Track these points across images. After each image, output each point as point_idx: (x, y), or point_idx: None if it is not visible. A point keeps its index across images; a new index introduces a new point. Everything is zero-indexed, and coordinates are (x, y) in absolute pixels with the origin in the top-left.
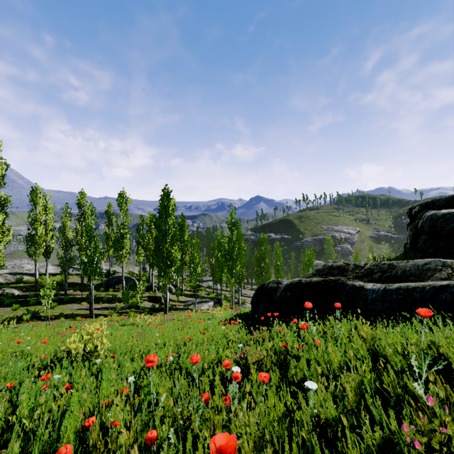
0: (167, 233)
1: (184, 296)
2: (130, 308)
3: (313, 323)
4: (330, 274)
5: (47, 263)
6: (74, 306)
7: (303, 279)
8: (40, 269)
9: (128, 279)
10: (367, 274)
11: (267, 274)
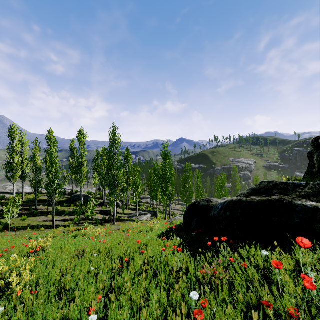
0: (114, 161)
1: (128, 209)
2: (85, 220)
3: (257, 244)
4: (269, 194)
5: (23, 185)
6: (41, 218)
7: (243, 199)
8: (19, 190)
9: (86, 197)
10: (315, 194)
11: (190, 193)
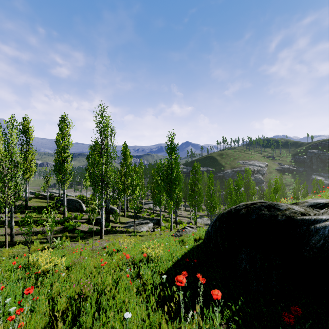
0: (102, 153)
1: (126, 217)
2: (64, 232)
3: None
4: None
5: None
6: (0, 230)
7: None
8: None
9: (73, 202)
10: None
11: (199, 197)
